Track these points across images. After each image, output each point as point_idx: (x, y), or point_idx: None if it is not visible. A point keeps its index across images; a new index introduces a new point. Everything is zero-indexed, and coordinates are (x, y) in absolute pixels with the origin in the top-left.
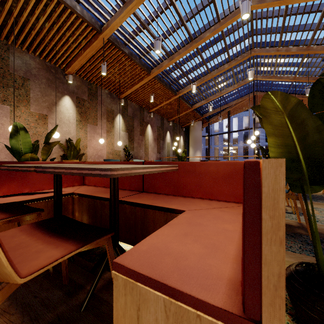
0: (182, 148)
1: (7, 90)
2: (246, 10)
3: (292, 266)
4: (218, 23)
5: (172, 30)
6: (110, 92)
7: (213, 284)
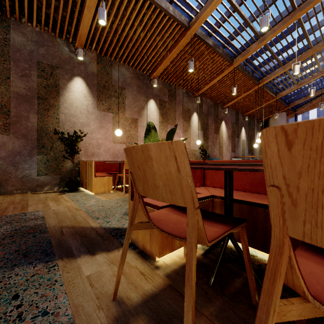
0: (258, 146)
1: (111, 100)
2: None
3: None
4: None
5: (268, 4)
6: (186, 91)
7: None
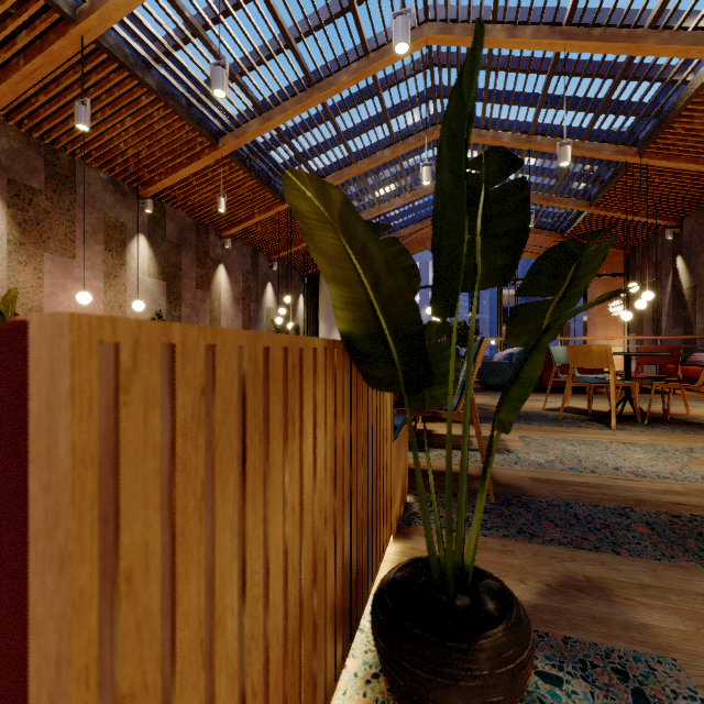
0: (303, 322)
1: None
2: (402, 35)
3: (392, 571)
4: (365, 58)
5: (265, 54)
6: (113, 178)
7: None
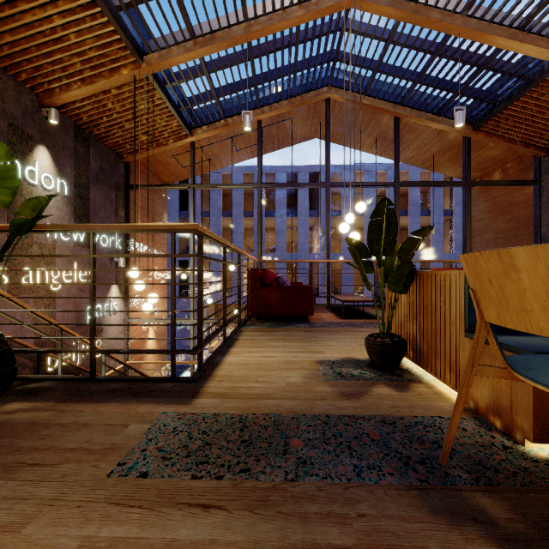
0: None
1: None
2: None
3: (402, 336)
4: None
5: None
6: None
7: None
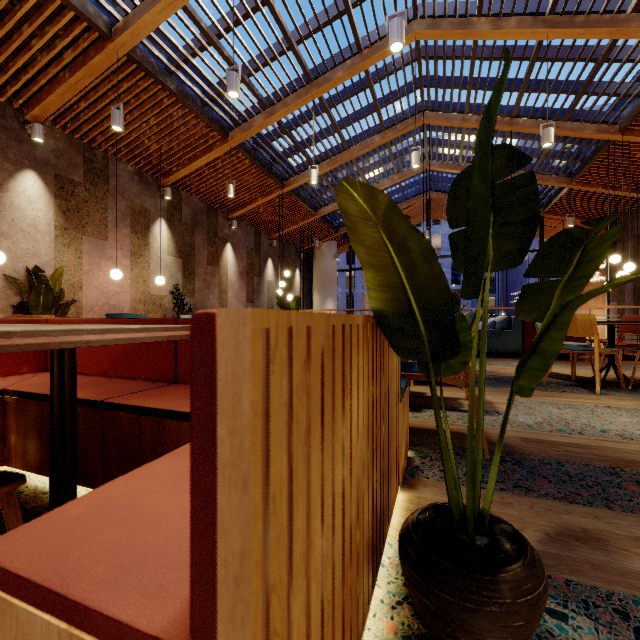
0: (299, 293)
1: None
2: (397, 35)
3: (414, 514)
4: (359, 55)
5: (269, 56)
6: (139, 170)
7: (177, 580)
